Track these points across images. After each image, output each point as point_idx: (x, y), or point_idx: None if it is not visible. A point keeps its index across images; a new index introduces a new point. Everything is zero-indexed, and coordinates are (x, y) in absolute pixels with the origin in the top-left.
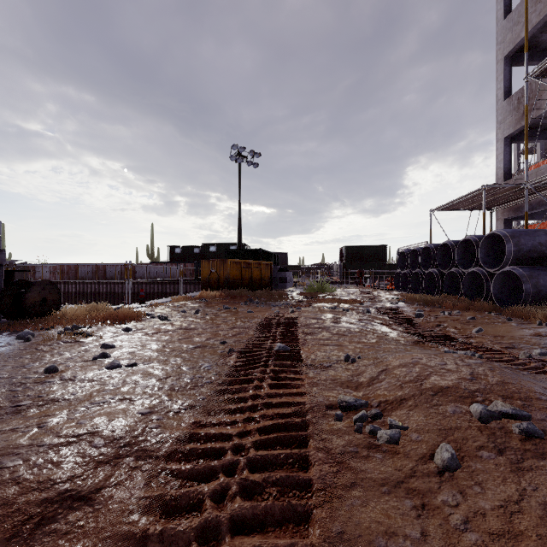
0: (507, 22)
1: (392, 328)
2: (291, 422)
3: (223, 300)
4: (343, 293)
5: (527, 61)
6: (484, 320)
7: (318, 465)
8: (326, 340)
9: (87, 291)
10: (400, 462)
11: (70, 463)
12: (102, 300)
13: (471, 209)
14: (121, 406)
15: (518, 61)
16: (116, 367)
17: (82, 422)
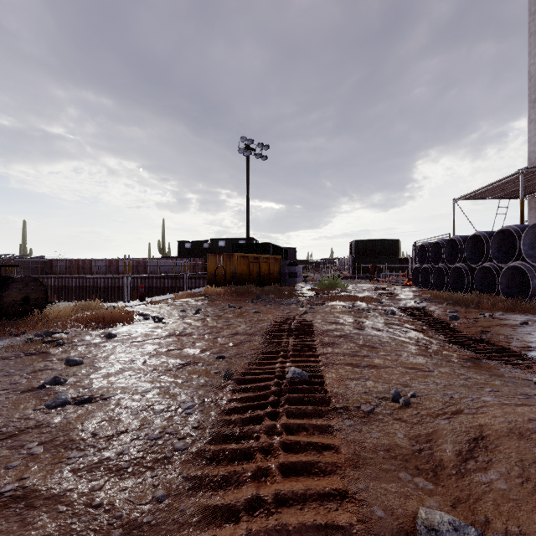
0: None
1: (429, 336)
2: None
3: (228, 297)
4: (356, 289)
5: None
6: None
7: None
8: (353, 356)
9: (100, 286)
10: None
11: None
12: (115, 294)
13: (499, 198)
14: None
15: None
16: (60, 405)
17: None
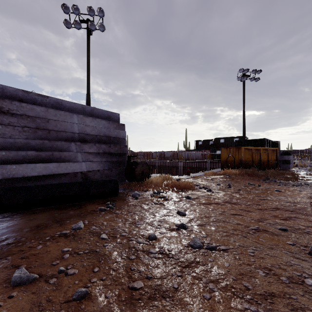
0: None
1: None
2: None
3: (243, 177)
4: None
5: None
6: None
7: None
8: None
9: (157, 165)
10: None
11: None
12: (163, 169)
13: None
14: None
15: None
16: (198, 247)
17: None
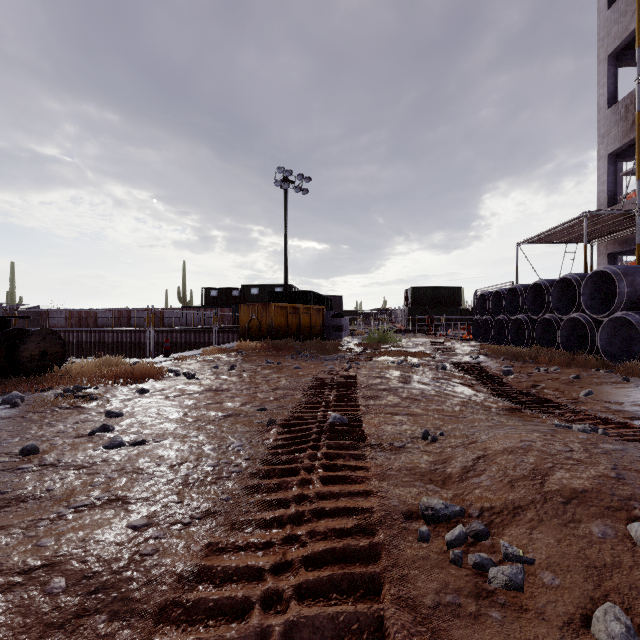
0: (611, 13)
1: (476, 390)
2: (354, 547)
3: (265, 353)
4: (410, 344)
5: (639, 59)
6: (592, 379)
7: (401, 639)
8: (395, 407)
9: (108, 341)
10: (533, 630)
11: (0, 629)
12: (126, 351)
13: (566, 242)
14: (108, 513)
15: (625, 60)
16: (117, 446)
17: (43, 543)
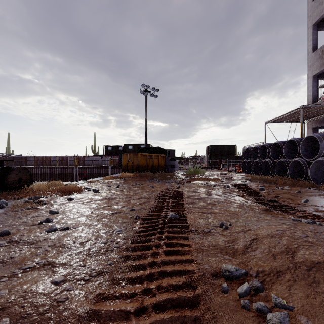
0: (314, 3)
1: (246, 199)
2: (184, 297)
3: (135, 179)
4: (209, 174)
5: None
6: (307, 193)
7: None
8: (203, 208)
9: (56, 172)
10: None
11: None
12: (65, 177)
13: (291, 122)
14: (42, 273)
15: (321, 27)
16: (53, 231)
17: (1, 293)
